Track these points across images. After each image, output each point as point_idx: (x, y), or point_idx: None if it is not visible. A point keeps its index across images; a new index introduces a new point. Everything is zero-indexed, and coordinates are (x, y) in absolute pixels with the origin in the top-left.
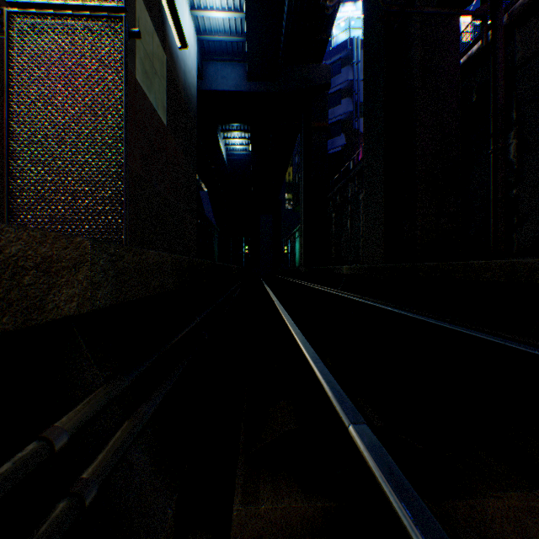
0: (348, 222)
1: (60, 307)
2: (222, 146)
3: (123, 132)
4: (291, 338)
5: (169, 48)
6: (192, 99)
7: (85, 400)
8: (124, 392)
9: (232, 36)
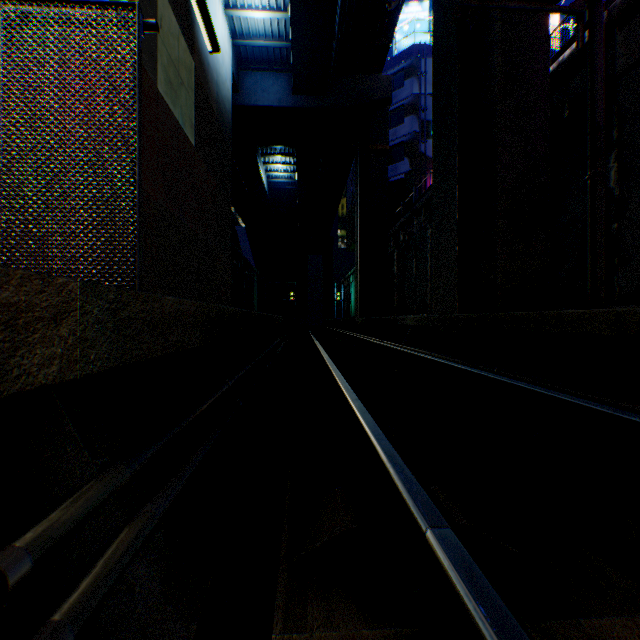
0: (413, 264)
1: (31, 374)
2: (263, 172)
3: (136, 149)
4: (346, 406)
5: (199, 54)
6: (226, 116)
7: (64, 503)
8: (126, 484)
9: (275, 41)
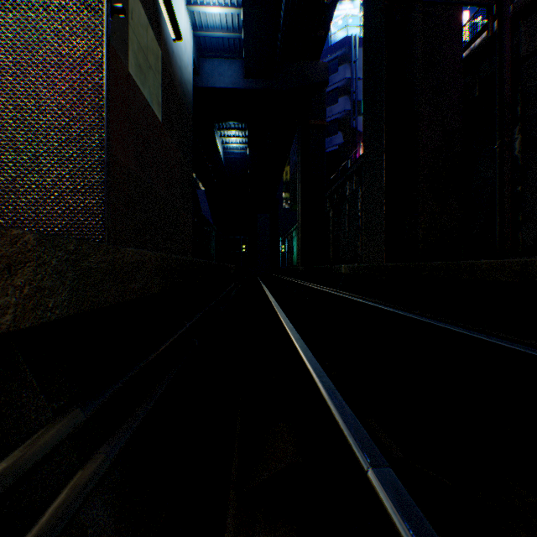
0: (346, 221)
1: None
2: (219, 144)
3: (104, 117)
4: (290, 344)
5: (164, 42)
6: (188, 96)
7: (12, 452)
8: (83, 425)
9: (229, 32)
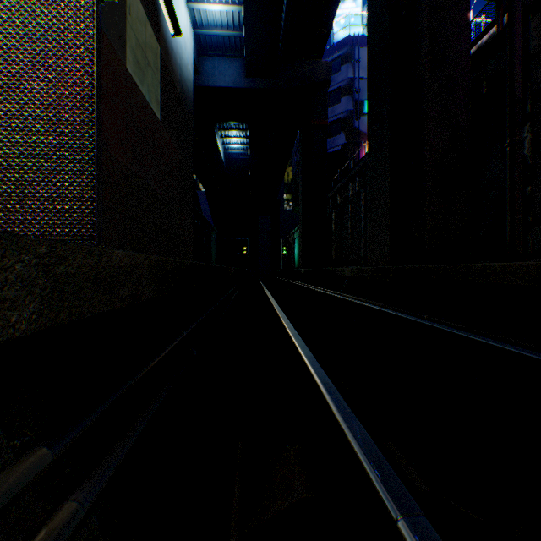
0: (348, 222)
1: None
2: (220, 144)
3: (95, 109)
4: (295, 352)
5: (163, 39)
6: (188, 95)
7: None
8: (53, 464)
9: (230, 30)
